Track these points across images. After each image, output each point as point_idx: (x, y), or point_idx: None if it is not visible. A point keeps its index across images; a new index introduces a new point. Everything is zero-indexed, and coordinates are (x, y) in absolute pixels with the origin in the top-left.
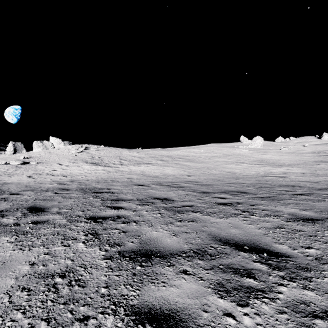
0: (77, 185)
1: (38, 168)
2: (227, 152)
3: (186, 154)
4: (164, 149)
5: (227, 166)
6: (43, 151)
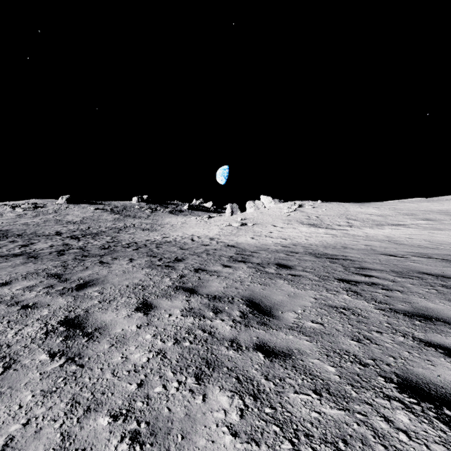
0: (303, 249)
1: (256, 230)
2: None
3: None
4: (430, 199)
5: None
6: (255, 212)
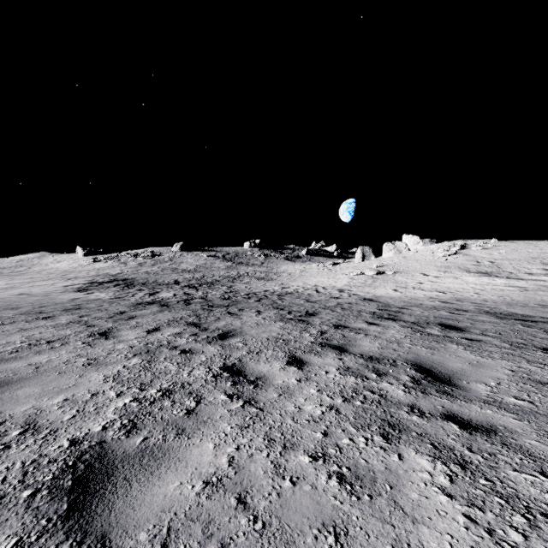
0: (473, 306)
1: (398, 280)
2: None
3: None
4: None
5: None
6: (396, 257)
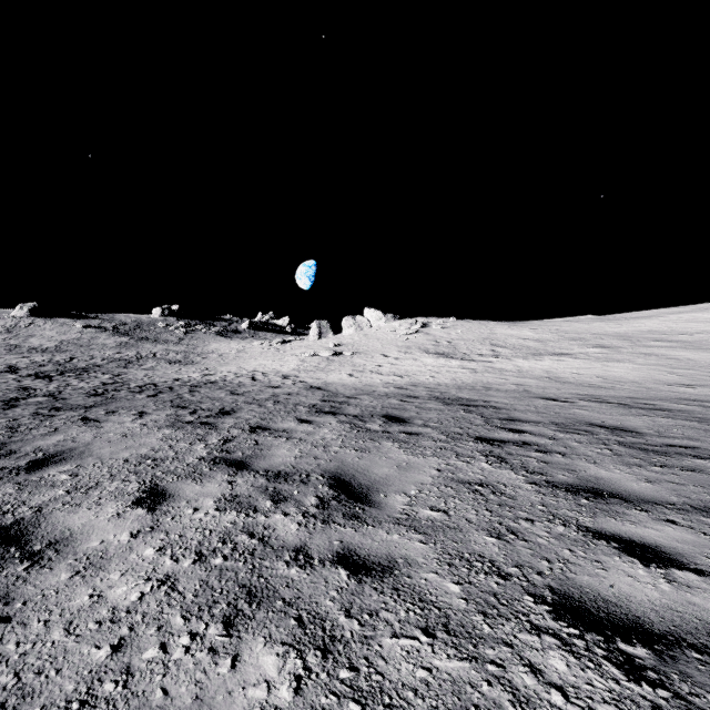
0: (426, 391)
1: (356, 362)
2: None
3: (678, 327)
4: (605, 317)
5: None
6: (357, 334)
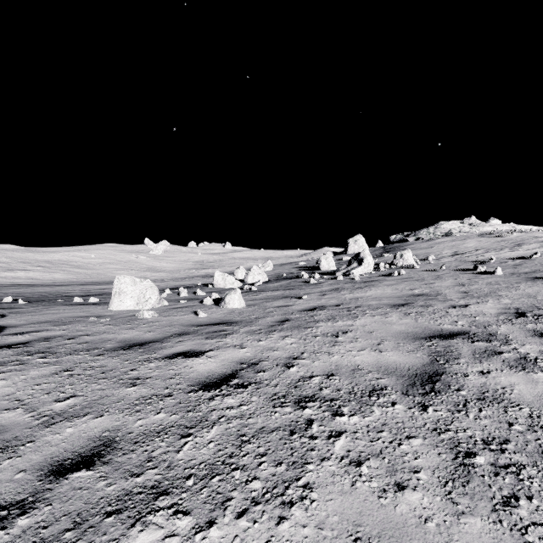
0: None
1: None
2: (123, 259)
3: (71, 259)
4: (30, 250)
5: (116, 272)
6: None
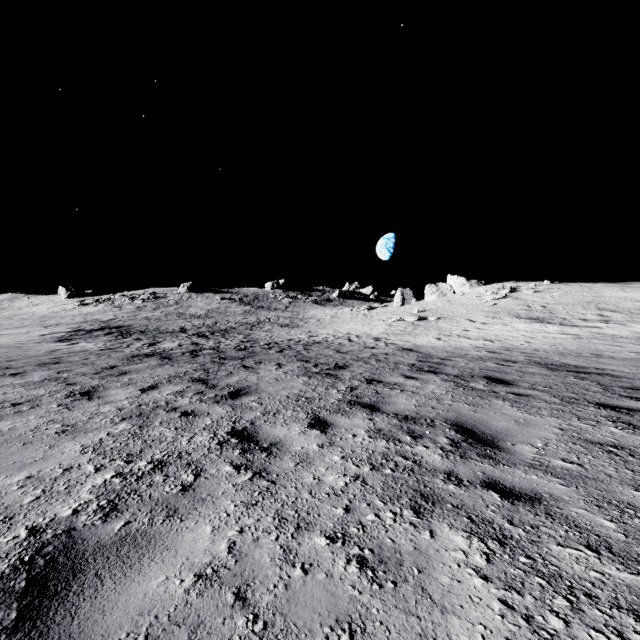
0: (523, 356)
1: (441, 327)
2: None
3: None
4: None
5: None
6: (440, 300)
